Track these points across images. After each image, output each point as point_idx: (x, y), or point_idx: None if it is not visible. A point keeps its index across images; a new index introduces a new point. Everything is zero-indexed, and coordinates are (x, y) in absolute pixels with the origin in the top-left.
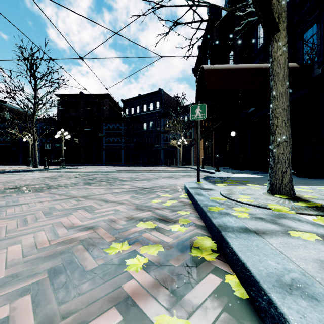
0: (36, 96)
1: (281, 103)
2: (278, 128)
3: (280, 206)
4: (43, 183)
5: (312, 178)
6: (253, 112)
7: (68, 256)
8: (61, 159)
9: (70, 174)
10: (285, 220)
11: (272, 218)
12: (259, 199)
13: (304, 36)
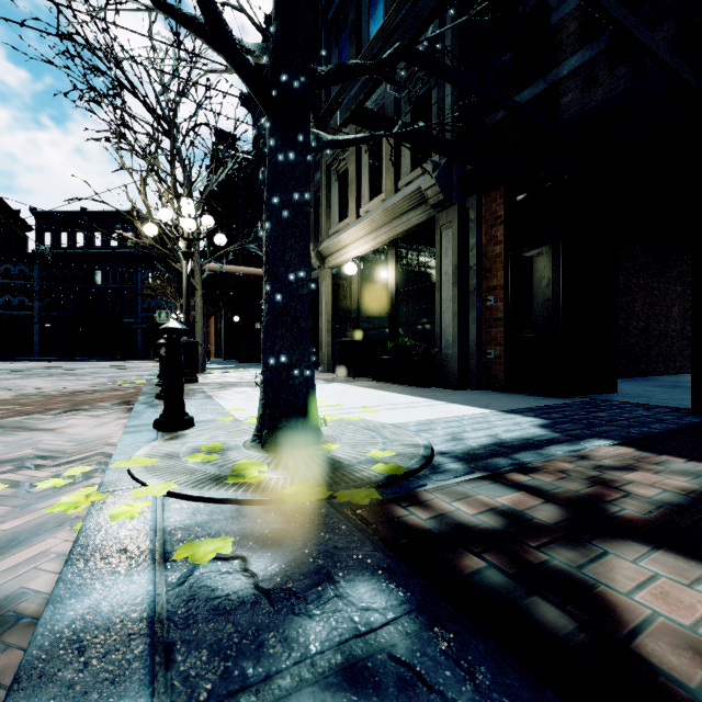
0: None
1: (199, 325)
2: (198, 338)
3: None
4: None
5: None
6: None
7: (94, 384)
8: None
9: None
10: None
11: None
12: None
13: None
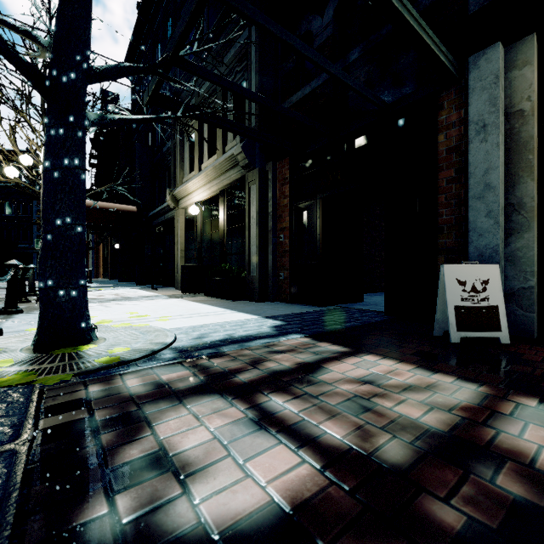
0: None
1: None
2: None
3: None
4: None
5: (141, 285)
6: None
7: None
8: None
9: None
10: None
11: None
12: None
13: None
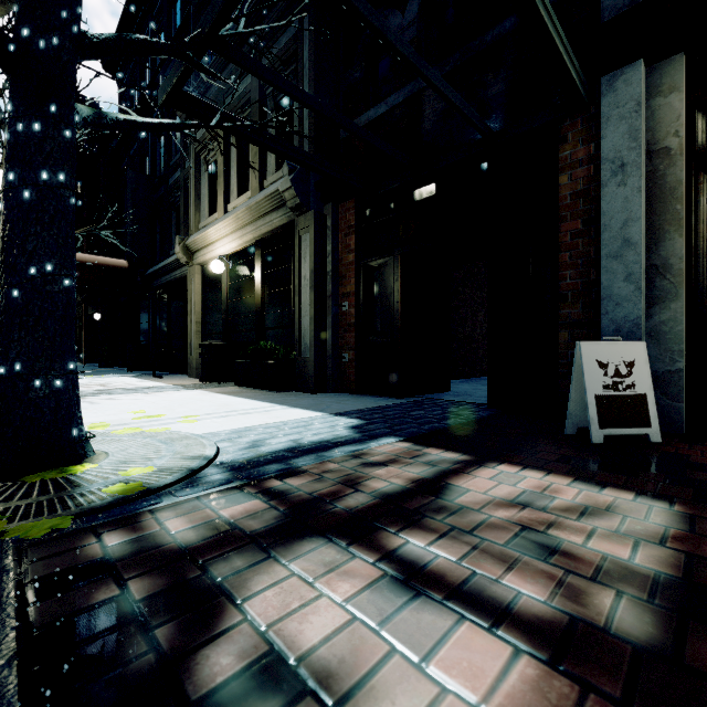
0: None
1: None
2: None
3: None
4: None
5: (134, 371)
6: None
7: None
8: None
9: None
10: None
11: None
12: None
13: None
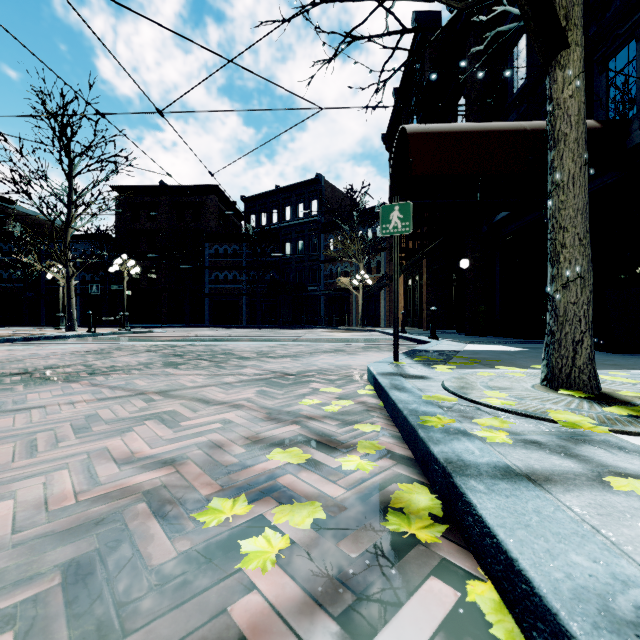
0: (72, 190)
1: (571, 196)
2: (565, 249)
3: (574, 416)
4: (83, 362)
5: (628, 353)
6: (506, 219)
7: (113, 531)
8: (122, 314)
9: (137, 344)
10: (589, 448)
11: (560, 444)
12: (527, 400)
13: (610, 66)
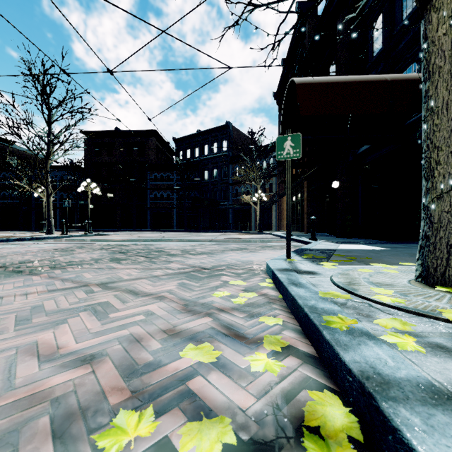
0: (51, 133)
1: (445, 120)
2: (440, 166)
3: None
4: (50, 258)
5: None
6: (367, 151)
7: None
8: (86, 222)
9: (95, 244)
10: None
11: None
12: (412, 296)
13: None
